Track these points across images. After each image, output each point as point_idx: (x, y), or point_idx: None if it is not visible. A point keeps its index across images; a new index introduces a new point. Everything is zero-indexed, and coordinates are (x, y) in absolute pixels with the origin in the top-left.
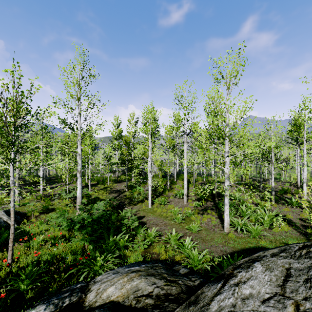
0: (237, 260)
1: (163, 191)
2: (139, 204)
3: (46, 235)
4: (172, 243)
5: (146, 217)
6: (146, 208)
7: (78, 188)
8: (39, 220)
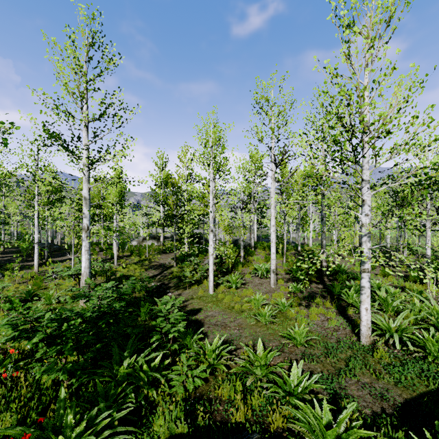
0: None
1: (233, 266)
2: (193, 286)
3: None
4: (258, 372)
5: (205, 310)
6: (204, 295)
7: (83, 259)
8: (4, 317)
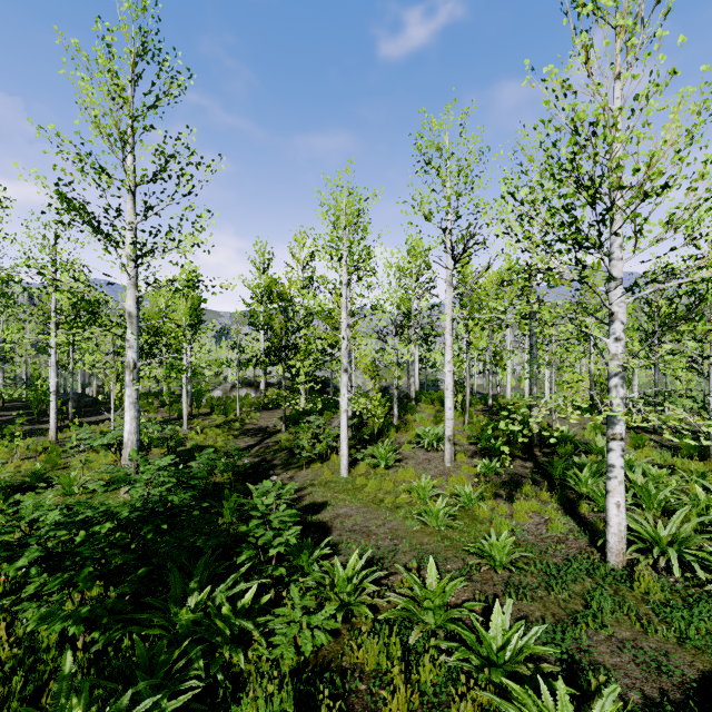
0: None
1: (381, 431)
2: (313, 465)
3: None
4: (429, 619)
5: (334, 506)
6: (332, 479)
7: (126, 418)
8: None
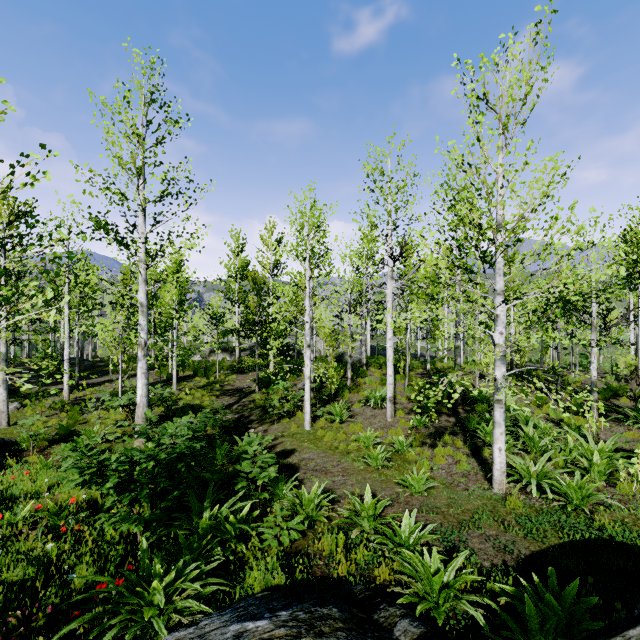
0: (562, 593)
1: (337, 392)
2: (282, 420)
3: (43, 502)
4: (365, 524)
5: (300, 452)
6: (298, 431)
7: (139, 385)
8: (41, 460)
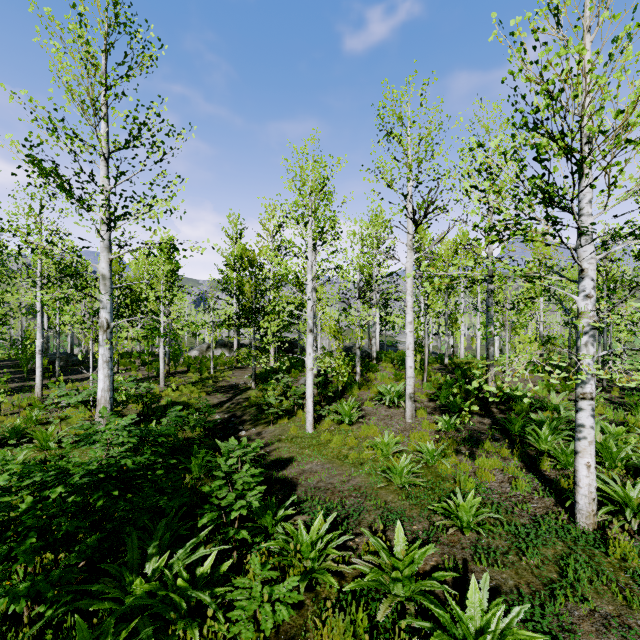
0: None
1: (344, 389)
2: (280, 420)
3: None
4: (398, 590)
5: (299, 461)
6: (298, 435)
7: (99, 376)
8: None
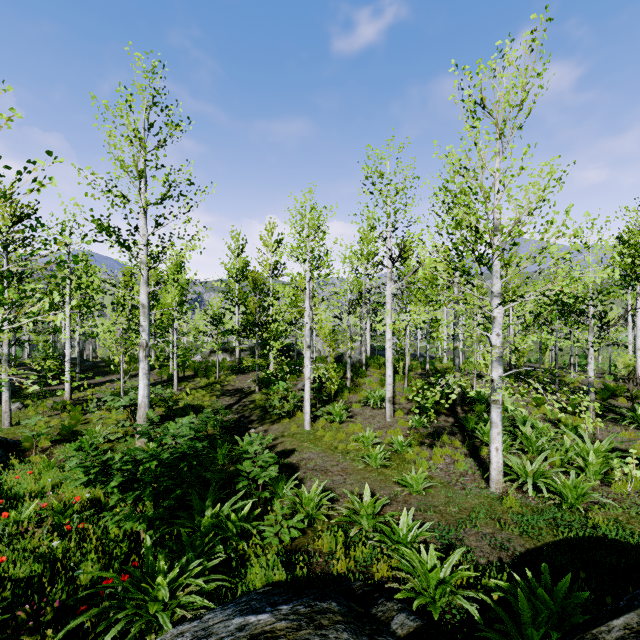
0: (554, 588)
1: (337, 393)
2: (283, 420)
3: (47, 501)
4: (364, 523)
5: (300, 452)
6: (298, 431)
7: (140, 385)
8: (44, 460)
